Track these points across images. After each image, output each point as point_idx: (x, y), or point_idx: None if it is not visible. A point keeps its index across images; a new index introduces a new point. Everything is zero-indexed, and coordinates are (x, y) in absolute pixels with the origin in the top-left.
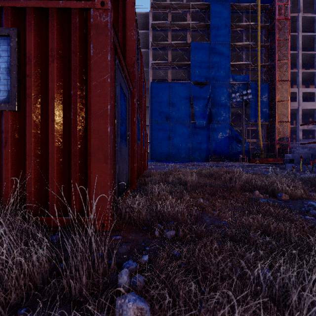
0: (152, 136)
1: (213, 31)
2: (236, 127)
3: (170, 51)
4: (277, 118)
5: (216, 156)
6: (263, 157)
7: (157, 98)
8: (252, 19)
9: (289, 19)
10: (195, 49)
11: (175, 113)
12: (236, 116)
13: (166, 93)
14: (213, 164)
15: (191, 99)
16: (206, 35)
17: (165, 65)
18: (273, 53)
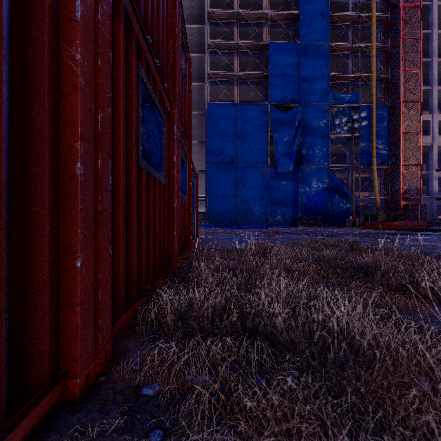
0: (209, 186)
1: (304, 25)
2: (337, 174)
3: (237, 56)
4: (402, 159)
5: (308, 217)
6: (382, 220)
7: (217, 128)
8: (362, 8)
9: (420, 7)
10: (276, 52)
11: (244, 152)
12: (336, 158)
13: (230, 120)
14: (308, 230)
15: (269, 131)
16: (292, 32)
17: (229, 78)
18: (396, 59)
